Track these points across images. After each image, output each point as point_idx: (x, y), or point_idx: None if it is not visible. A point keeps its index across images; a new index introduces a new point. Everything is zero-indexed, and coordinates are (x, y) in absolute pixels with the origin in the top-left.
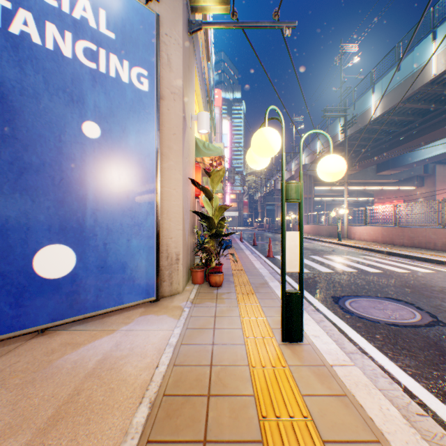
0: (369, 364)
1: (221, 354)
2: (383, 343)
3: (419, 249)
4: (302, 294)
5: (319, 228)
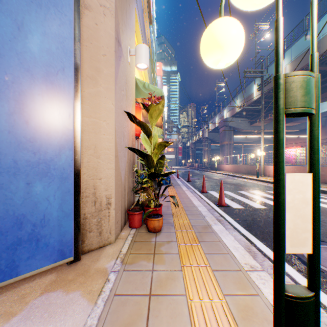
0: None
1: None
2: None
3: None
4: (318, 298)
5: (239, 167)
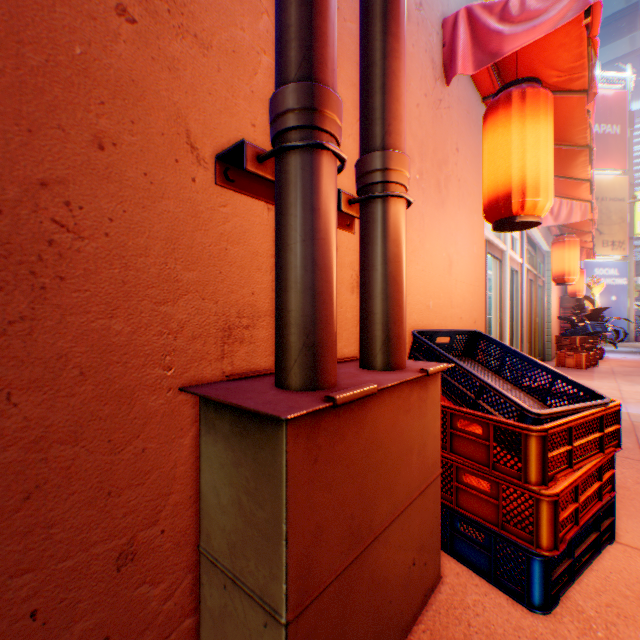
0: None
1: None
2: None
3: None
4: None
5: None
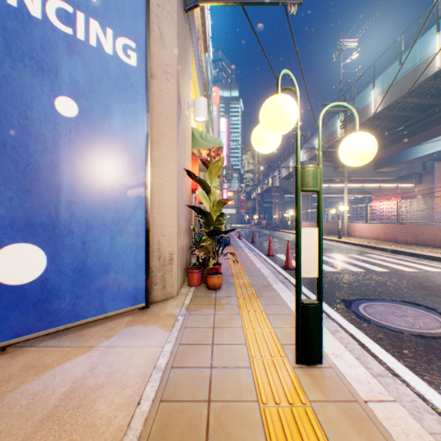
0: (406, 393)
1: (222, 383)
2: (415, 362)
3: (424, 247)
4: (321, 305)
5: None
